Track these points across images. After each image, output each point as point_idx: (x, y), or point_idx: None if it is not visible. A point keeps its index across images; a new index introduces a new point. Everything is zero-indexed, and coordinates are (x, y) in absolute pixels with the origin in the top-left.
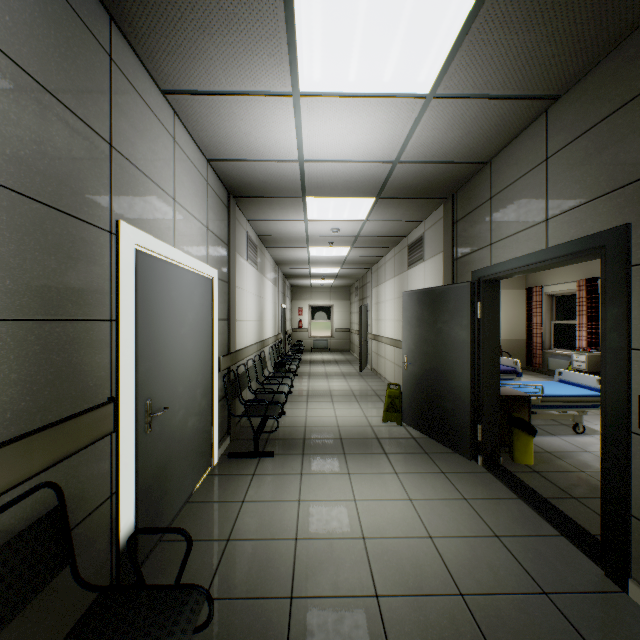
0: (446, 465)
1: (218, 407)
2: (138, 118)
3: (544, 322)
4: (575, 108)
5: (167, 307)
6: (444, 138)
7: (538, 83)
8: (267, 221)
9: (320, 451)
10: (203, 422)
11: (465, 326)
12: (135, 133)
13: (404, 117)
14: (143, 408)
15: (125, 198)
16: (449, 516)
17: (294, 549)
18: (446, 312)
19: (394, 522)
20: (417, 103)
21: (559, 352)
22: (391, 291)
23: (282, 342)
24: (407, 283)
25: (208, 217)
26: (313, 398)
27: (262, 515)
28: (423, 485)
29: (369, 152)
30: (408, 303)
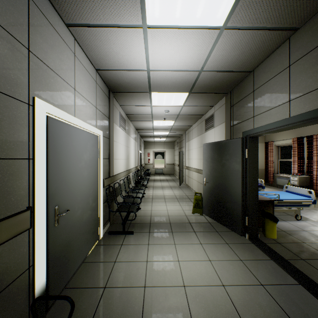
0: (228, 239)
1: (103, 206)
2: (49, 37)
3: (274, 160)
4: (309, 34)
5: (69, 151)
6: (229, 56)
7: (287, 19)
8: (130, 106)
9: (159, 230)
10: (93, 216)
11: (238, 162)
12: (47, 46)
13: (207, 42)
14: (53, 211)
15: (40, 84)
16: (233, 271)
17: (143, 294)
18: (227, 154)
19: (201, 275)
20: (215, 33)
21: (282, 175)
22: (196, 144)
23: (139, 170)
24: (204, 139)
25: (96, 101)
26: (155, 200)
27: (125, 271)
28: (216, 251)
29: (186, 65)
30: (206, 150)
